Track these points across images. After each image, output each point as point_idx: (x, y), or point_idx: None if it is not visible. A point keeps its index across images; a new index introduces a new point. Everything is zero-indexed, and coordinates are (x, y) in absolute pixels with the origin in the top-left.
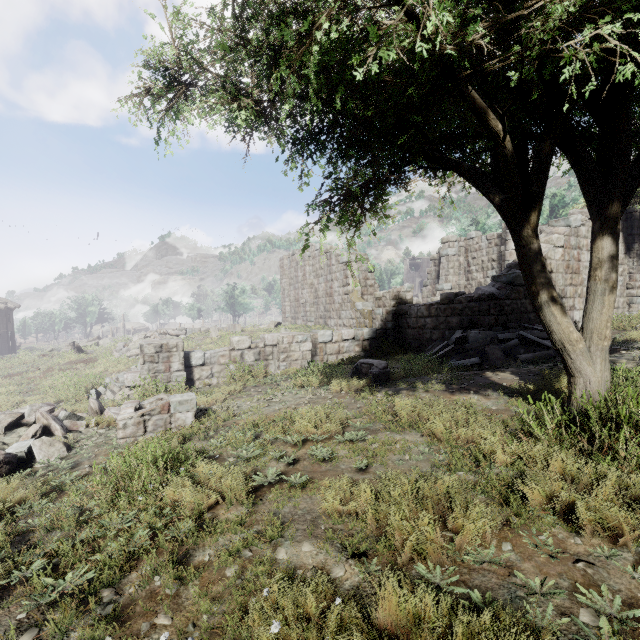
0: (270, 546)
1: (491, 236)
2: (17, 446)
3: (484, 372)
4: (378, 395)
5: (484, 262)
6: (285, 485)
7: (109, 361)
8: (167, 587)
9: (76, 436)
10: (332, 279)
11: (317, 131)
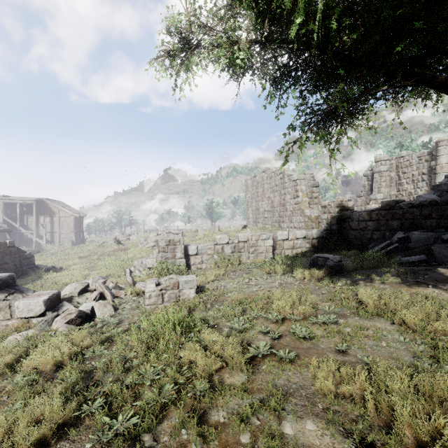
0: (274, 417)
1: (421, 154)
2: (85, 305)
3: (435, 268)
4: (338, 284)
5: (414, 176)
6: (275, 357)
7: (136, 250)
8: (193, 443)
9: (119, 301)
10: (285, 193)
11: (294, 68)
